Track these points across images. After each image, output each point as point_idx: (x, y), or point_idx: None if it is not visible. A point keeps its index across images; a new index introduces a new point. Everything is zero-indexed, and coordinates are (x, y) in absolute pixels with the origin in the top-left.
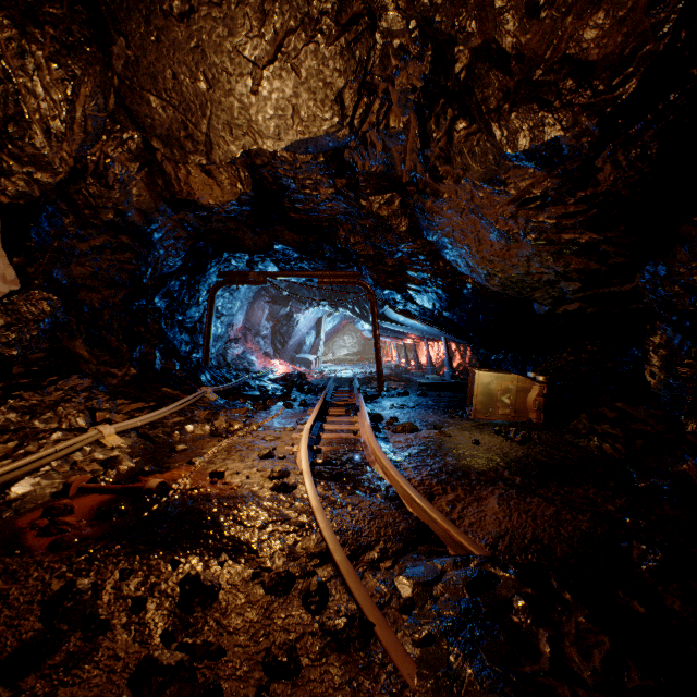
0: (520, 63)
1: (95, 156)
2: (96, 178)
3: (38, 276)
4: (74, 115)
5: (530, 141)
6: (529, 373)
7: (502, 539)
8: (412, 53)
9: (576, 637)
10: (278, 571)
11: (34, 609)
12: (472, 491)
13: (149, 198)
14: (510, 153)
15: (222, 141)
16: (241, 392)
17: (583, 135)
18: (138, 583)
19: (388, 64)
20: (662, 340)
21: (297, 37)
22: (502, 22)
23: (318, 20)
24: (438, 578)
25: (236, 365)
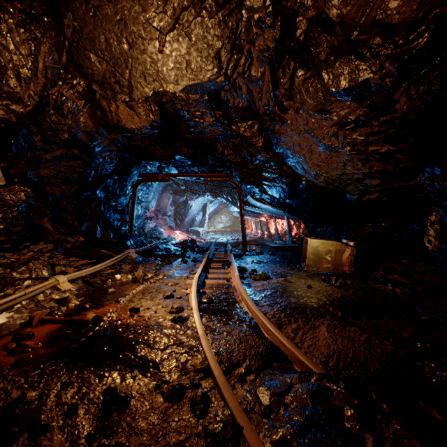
0: (342, 28)
1: (54, 95)
2: (55, 110)
3: (17, 175)
4: (37, 65)
5: (349, 81)
6: (343, 240)
7: (331, 358)
8: (267, 23)
9: (394, 441)
10: (173, 384)
11: None
12: (308, 322)
13: (92, 124)
14: (334, 90)
15: (139, 85)
16: (153, 252)
17: (386, 76)
18: (74, 392)
19: (250, 32)
20: (436, 218)
21: (189, 13)
22: None
23: (203, 0)
24: (288, 390)
25: (151, 234)
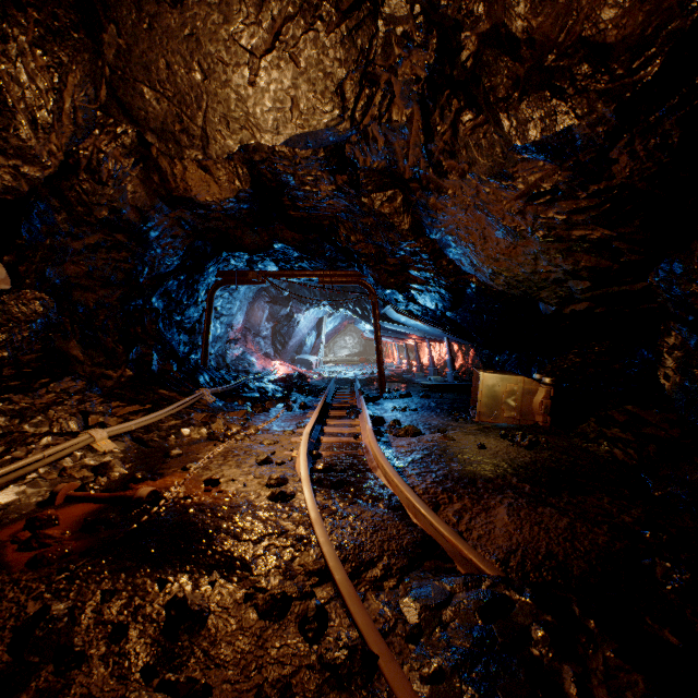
0: (530, 48)
1: (87, 151)
2: (89, 173)
3: (30, 275)
4: (62, 106)
5: (541, 131)
6: (535, 374)
7: (514, 554)
8: (416, 41)
9: (605, 675)
10: (273, 592)
11: (5, 636)
12: (479, 500)
13: (145, 195)
14: (519, 144)
15: (219, 135)
16: (240, 394)
17: (598, 124)
18: (121, 605)
19: (390, 53)
20: (677, 341)
21: (296, 24)
22: (512, 4)
23: (318, 5)
24: (447, 601)
25: (236, 366)
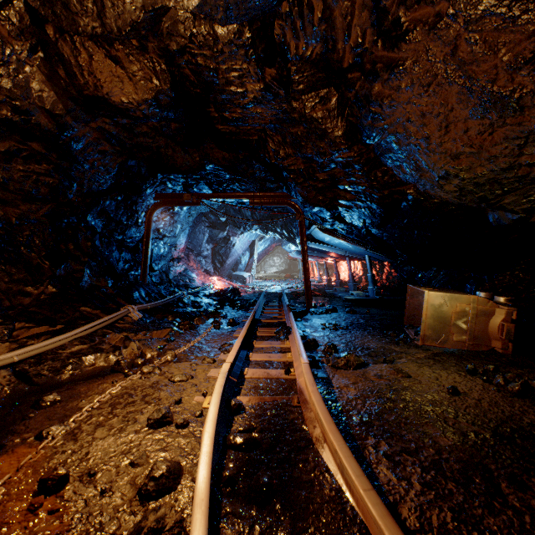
0: None
1: None
2: None
3: None
4: None
5: None
6: (479, 292)
7: None
8: None
9: None
10: None
11: None
12: None
13: (55, 96)
14: None
15: None
16: (170, 309)
17: None
18: None
19: None
20: None
21: None
22: None
23: None
24: None
25: (177, 281)
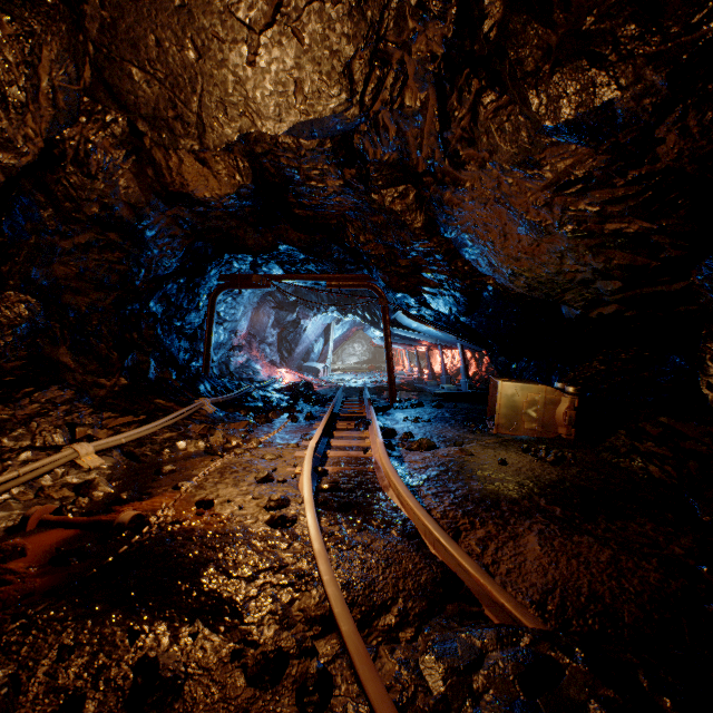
0: (565, 12)
1: (74, 140)
2: (76, 166)
3: (13, 275)
4: (37, 83)
5: (576, 107)
6: (557, 383)
7: (551, 595)
8: (432, 12)
9: None
10: (265, 650)
11: None
12: (505, 526)
13: (139, 191)
14: (549, 125)
15: (216, 122)
16: (242, 403)
17: (646, 95)
18: (81, 665)
19: (404, 27)
20: None
21: None
22: None
23: None
24: (478, 663)
25: (240, 374)
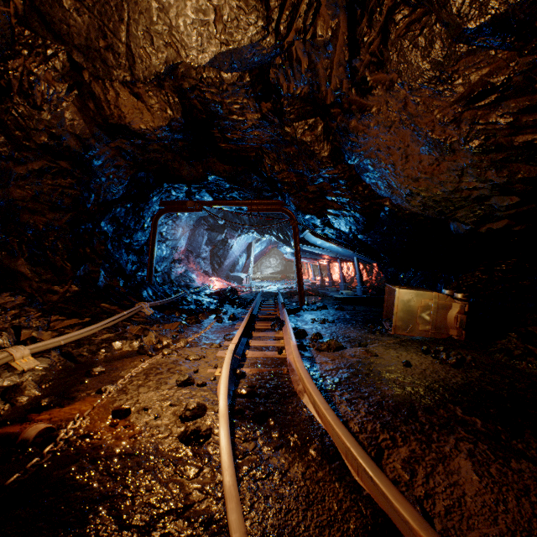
0: None
1: (17, 71)
2: (23, 97)
3: None
4: None
5: None
6: (444, 290)
7: None
8: None
9: None
10: None
11: None
12: (429, 444)
13: (83, 123)
14: (471, 26)
15: (144, 52)
16: (177, 306)
17: None
18: None
19: None
20: None
21: None
22: None
23: None
24: None
25: (179, 282)
